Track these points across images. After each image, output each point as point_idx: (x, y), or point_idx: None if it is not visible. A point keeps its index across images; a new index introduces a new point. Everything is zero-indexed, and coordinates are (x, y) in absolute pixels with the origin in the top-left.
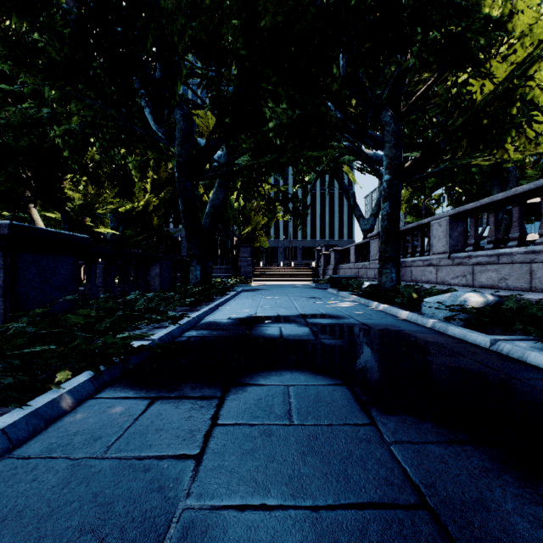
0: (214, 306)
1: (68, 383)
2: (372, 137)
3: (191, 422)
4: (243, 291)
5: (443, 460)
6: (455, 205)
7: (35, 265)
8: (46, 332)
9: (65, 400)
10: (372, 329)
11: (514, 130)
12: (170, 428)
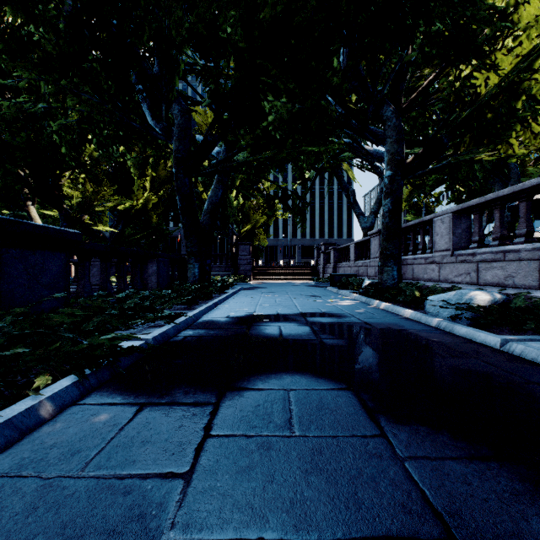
0: (212, 305)
1: (50, 387)
2: (373, 133)
3: (181, 433)
4: (242, 289)
5: (466, 480)
6: (457, 202)
7: (21, 262)
8: (27, 332)
9: (45, 408)
10: (375, 328)
11: (519, 124)
12: (158, 439)
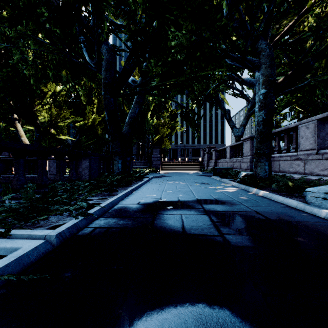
0: (129, 191)
1: None
2: (250, 61)
3: None
4: (154, 177)
5: None
6: (314, 113)
7: None
8: None
9: None
10: (269, 219)
11: None
12: None
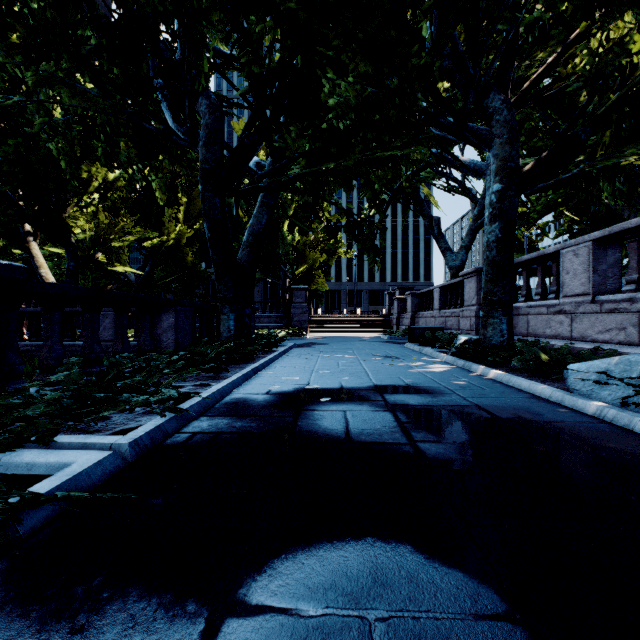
0: (249, 371)
1: None
2: (474, 132)
3: None
4: (296, 346)
5: None
6: (591, 228)
7: None
8: None
9: None
10: (498, 419)
11: None
12: None
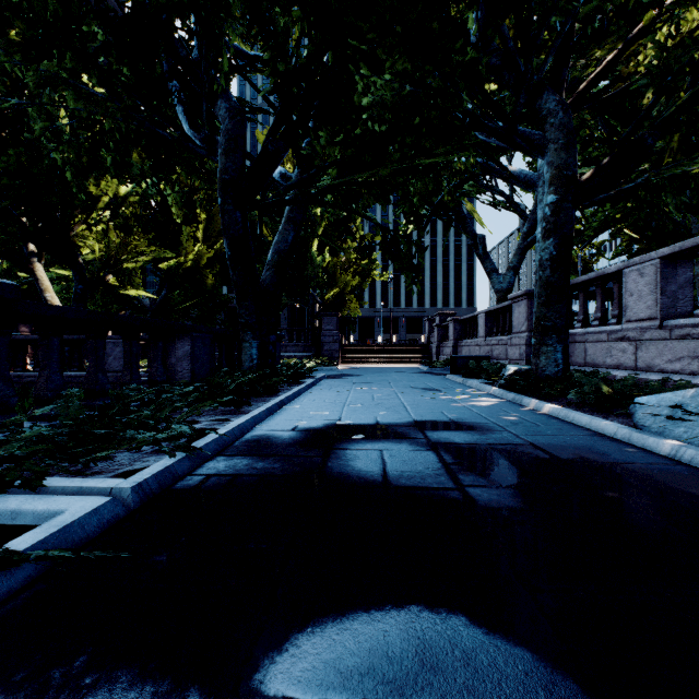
0: (273, 405)
1: None
2: (525, 137)
3: None
4: (325, 378)
5: None
6: (657, 245)
7: None
8: None
9: None
10: (558, 459)
11: None
12: None
